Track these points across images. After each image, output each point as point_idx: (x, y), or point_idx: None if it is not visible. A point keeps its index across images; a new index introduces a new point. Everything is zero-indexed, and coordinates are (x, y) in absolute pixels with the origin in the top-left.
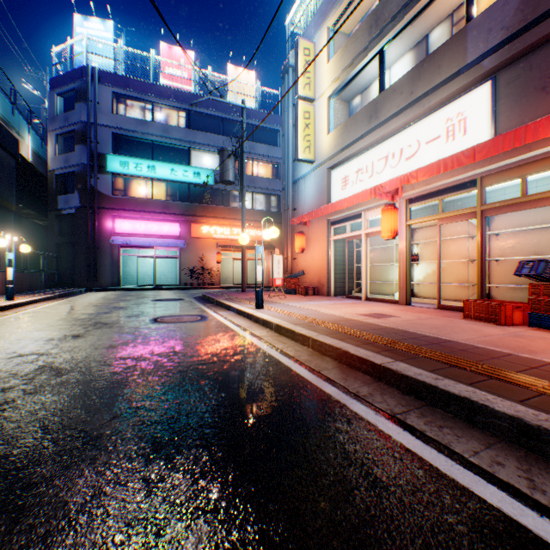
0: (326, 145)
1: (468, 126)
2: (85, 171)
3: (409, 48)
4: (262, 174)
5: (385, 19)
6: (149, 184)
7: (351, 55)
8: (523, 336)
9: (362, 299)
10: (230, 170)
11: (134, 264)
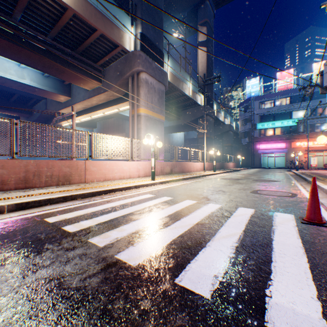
0: None
1: None
2: (249, 130)
3: None
4: None
5: None
6: (271, 130)
7: None
8: None
9: None
10: (300, 128)
11: (265, 159)
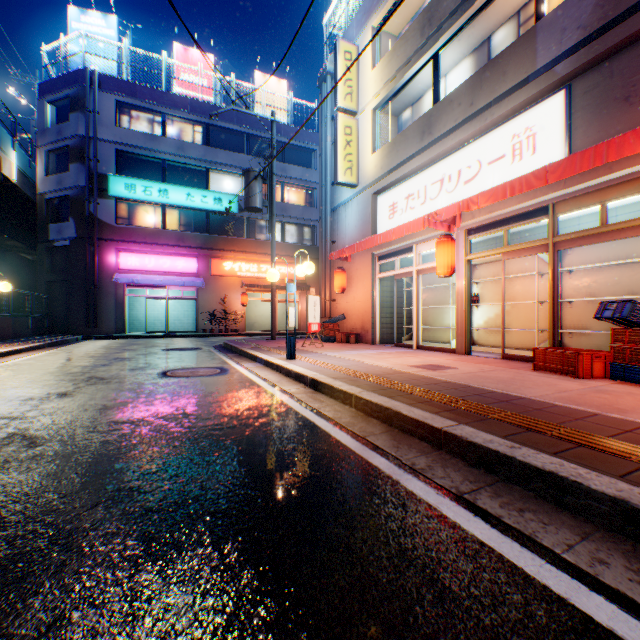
0: (371, 166)
1: (538, 144)
2: (82, 195)
3: (468, 52)
4: (295, 202)
5: (440, 17)
6: (161, 211)
7: (400, 60)
8: (607, 391)
9: (413, 348)
10: (257, 195)
11: (142, 306)
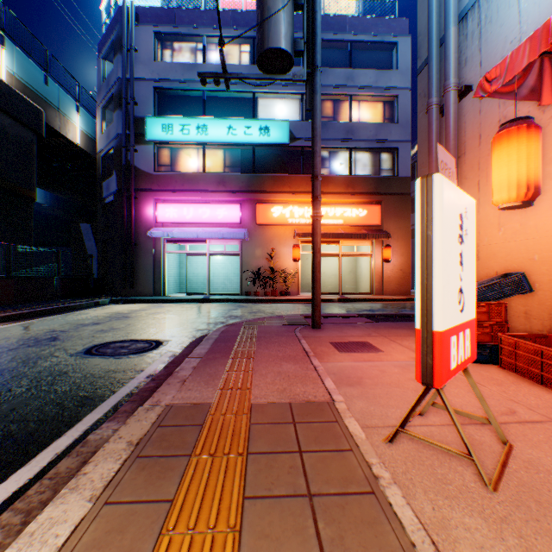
0: None
1: None
2: (121, 143)
3: None
4: (366, 120)
5: None
6: (202, 153)
7: None
8: None
9: None
10: (279, 22)
11: (192, 264)
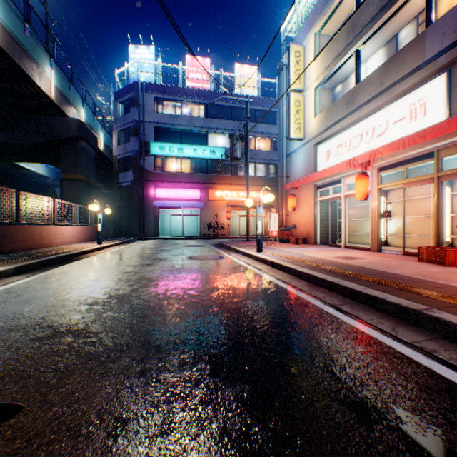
0: (313, 126)
1: (427, 109)
2: (136, 155)
3: (381, 45)
4: (262, 148)
5: (359, 26)
6: (178, 161)
7: (332, 55)
8: (455, 273)
9: (341, 247)
10: (238, 149)
11: (168, 220)
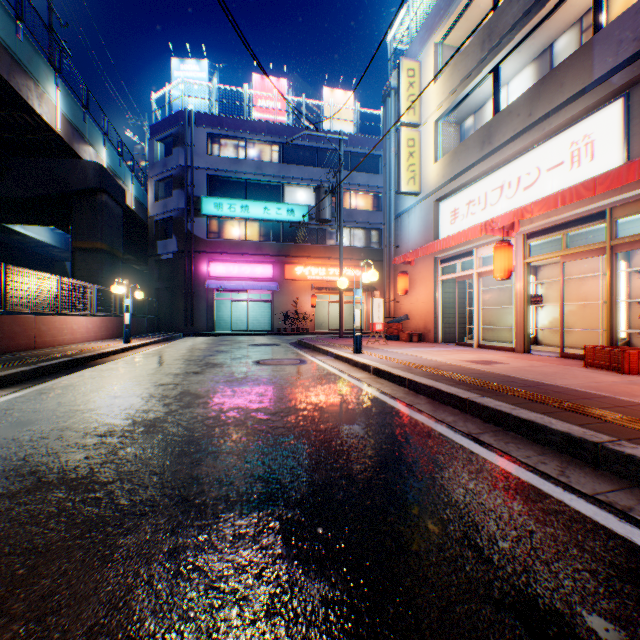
0: (433, 175)
1: (596, 150)
2: (182, 215)
3: (530, 60)
4: (361, 207)
5: (499, 33)
6: (242, 225)
7: (460, 74)
8: None
9: (473, 346)
10: (327, 208)
11: (227, 308)
